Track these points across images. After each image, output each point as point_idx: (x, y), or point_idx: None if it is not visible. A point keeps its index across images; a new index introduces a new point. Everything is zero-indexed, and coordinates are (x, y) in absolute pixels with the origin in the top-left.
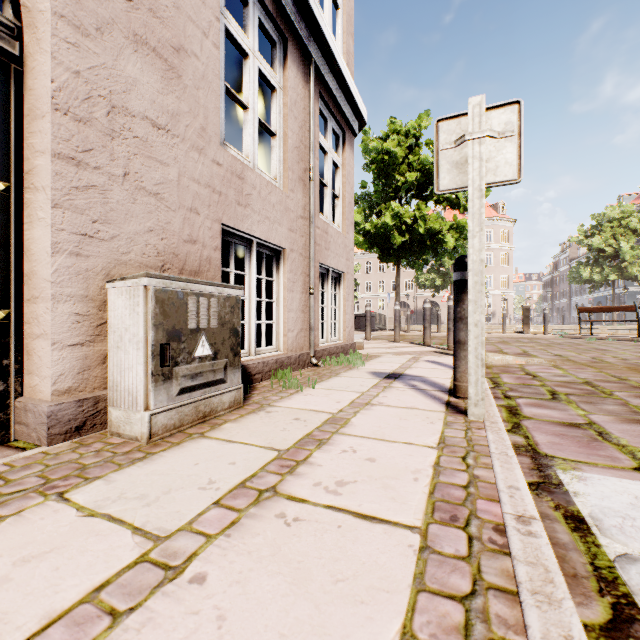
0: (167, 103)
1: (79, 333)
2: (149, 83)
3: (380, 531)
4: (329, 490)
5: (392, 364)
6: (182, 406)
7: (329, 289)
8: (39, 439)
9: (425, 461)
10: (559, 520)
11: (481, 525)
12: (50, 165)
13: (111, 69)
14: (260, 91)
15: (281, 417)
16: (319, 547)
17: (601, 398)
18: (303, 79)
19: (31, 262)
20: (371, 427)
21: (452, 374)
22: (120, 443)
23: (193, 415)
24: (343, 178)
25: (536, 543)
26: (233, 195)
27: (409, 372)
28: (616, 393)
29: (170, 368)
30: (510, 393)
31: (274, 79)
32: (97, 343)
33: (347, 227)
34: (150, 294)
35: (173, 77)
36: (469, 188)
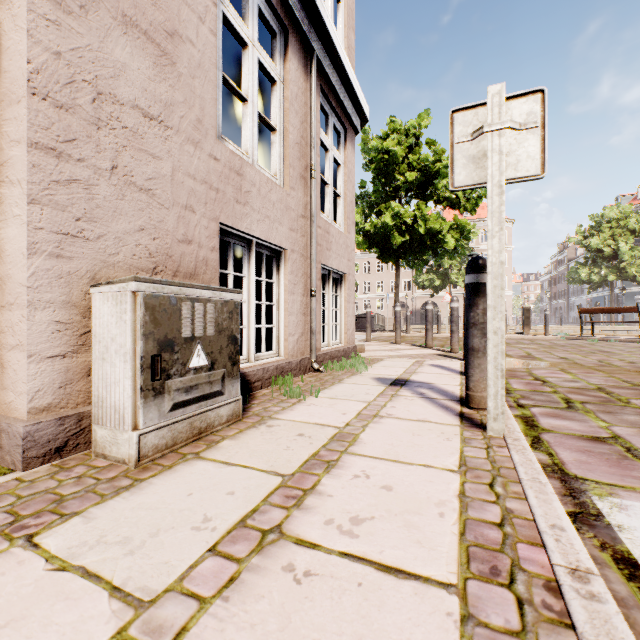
0: (160, 92)
1: (60, 343)
2: (140, 69)
3: (409, 591)
4: (343, 530)
5: (396, 369)
6: (175, 423)
7: (330, 291)
8: (13, 463)
9: (448, 489)
10: (609, 564)
11: (529, 581)
12: (26, 156)
13: (97, 52)
14: (259, 88)
15: (284, 432)
16: (338, 617)
17: (619, 407)
18: (304, 72)
19: (6, 264)
20: (383, 445)
21: (460, 380)
22: (105, 466)
23: (187, 432)
24: (344, 176)
25: (603, 612)
26: (231, 192)
27: (415, 378)
28: (633, 401)
29: (162, 382)
30: (522, 401)
31: (274, 71)
32: (81, 354)
33: (349, 227)
34: (139, 300)
35: (166, 64)
36: (488, 184)
